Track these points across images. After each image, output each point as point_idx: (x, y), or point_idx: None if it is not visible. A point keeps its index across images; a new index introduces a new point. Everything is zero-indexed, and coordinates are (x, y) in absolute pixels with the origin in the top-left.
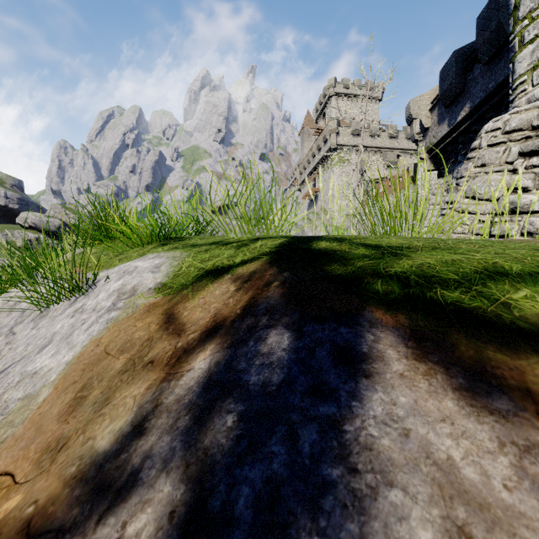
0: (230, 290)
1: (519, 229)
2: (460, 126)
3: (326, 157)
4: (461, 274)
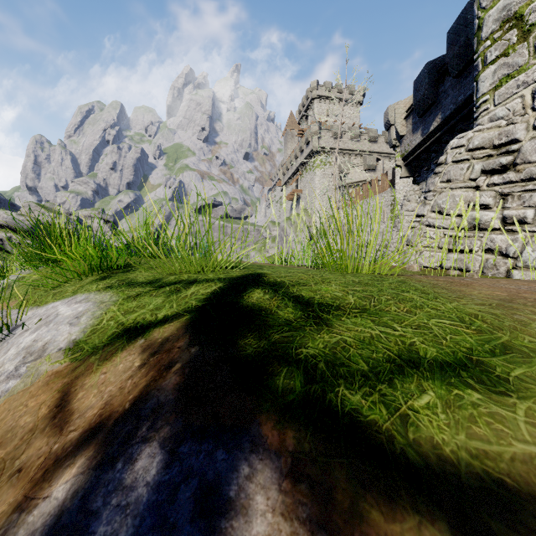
0: (134, 365)
1: (481, 245)
2: (432, 136)
3: (308, 158)
4: (372, 363)
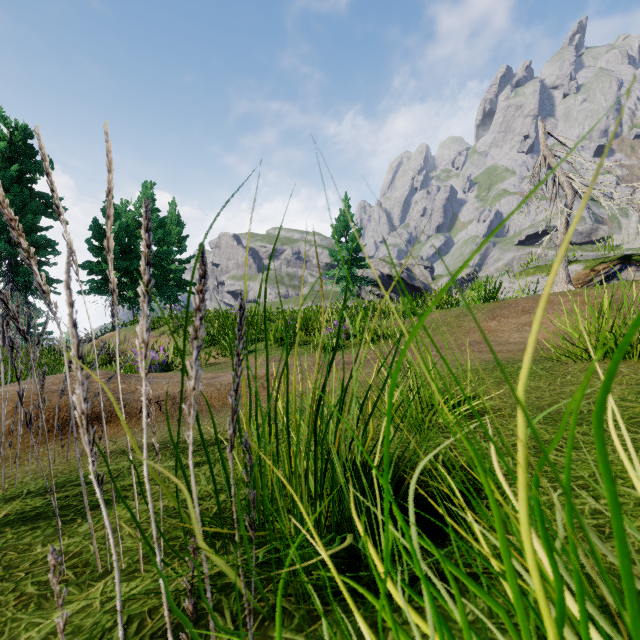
0: (605, 265)
1: None
2: None
3: None
4: None
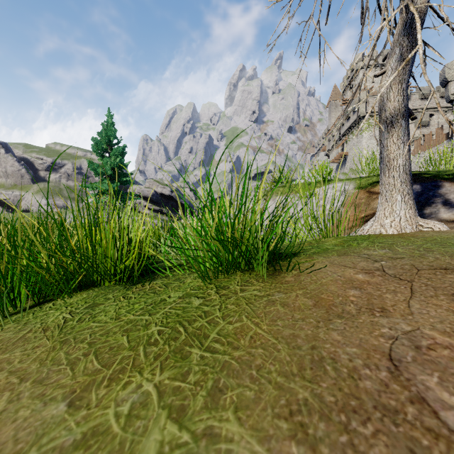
0: None
1: None
2: None
3: (355, 124)
4: None
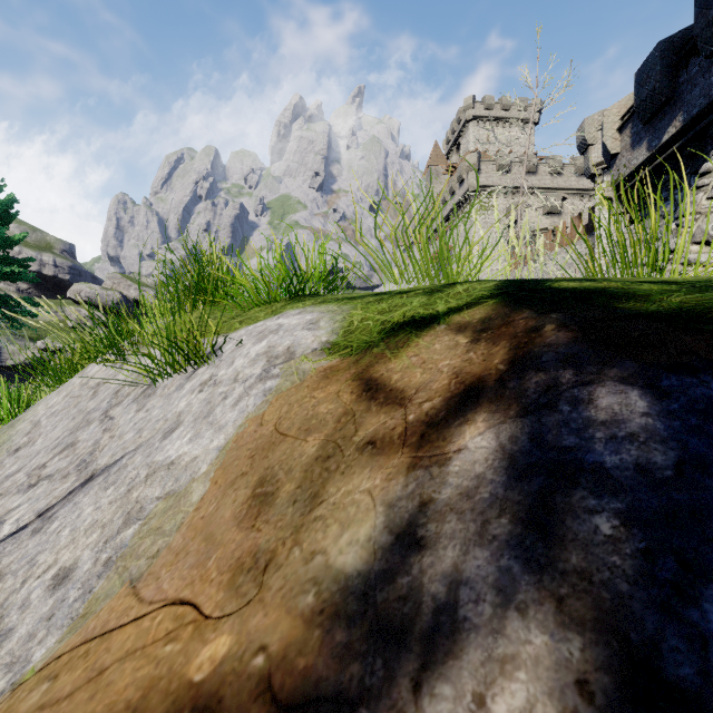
0: (460, 342)
1: None
2: (666, 149)
3: (462, 203)
4: None
